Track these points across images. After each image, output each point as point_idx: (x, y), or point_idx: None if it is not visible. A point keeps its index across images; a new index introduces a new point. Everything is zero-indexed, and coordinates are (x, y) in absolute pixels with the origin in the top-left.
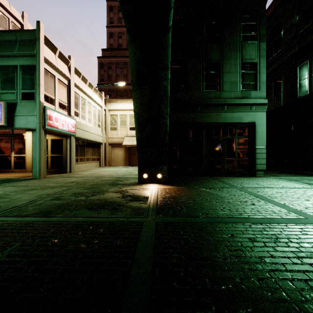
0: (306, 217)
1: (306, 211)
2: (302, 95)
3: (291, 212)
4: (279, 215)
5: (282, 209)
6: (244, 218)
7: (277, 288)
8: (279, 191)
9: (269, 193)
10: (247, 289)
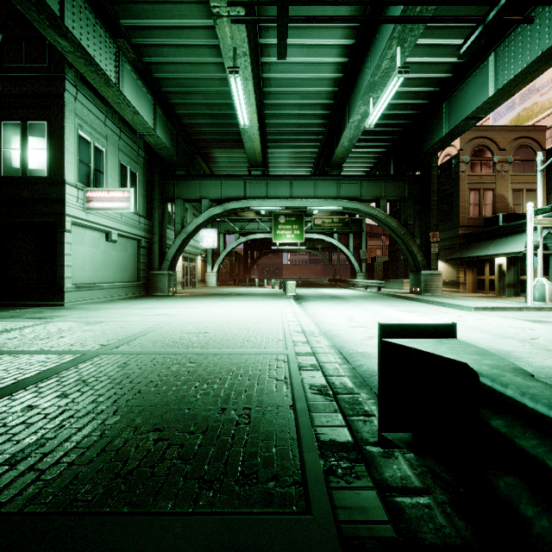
0: (84, 353)
1: (77, 348)
2: (11, 174)
3: (64, 354)
4: (55, 363)
5: (49, 354)
6: (15, 384)
7: (131, 408)
8: (10, 336)
9: (0, 343)
10: (116, 424)
